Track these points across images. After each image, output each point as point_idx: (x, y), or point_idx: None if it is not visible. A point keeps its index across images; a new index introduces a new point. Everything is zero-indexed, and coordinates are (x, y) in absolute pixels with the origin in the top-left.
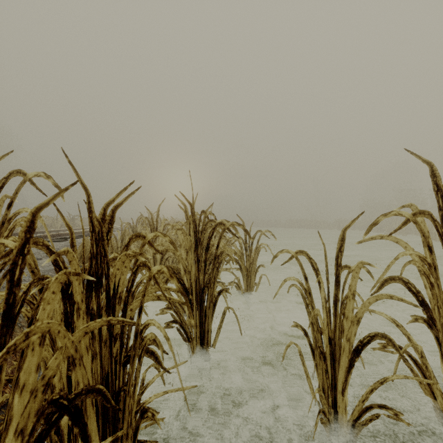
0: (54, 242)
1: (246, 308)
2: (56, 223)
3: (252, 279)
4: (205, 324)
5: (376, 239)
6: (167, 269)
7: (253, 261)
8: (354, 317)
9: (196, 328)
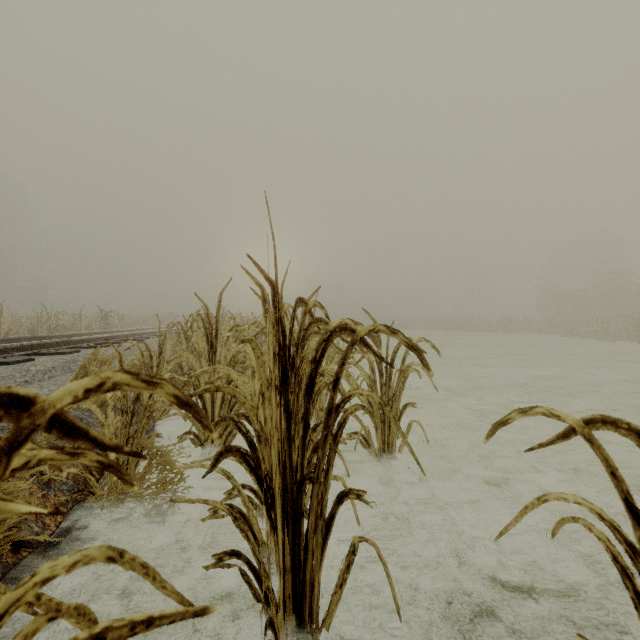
0: (54, 355)
1: (381, 483)
2: (79, 322)
3: (392, 430)
4: (306, 569)
5: None
6: None
7: (395, 395)
8: None
9: (283, 576)
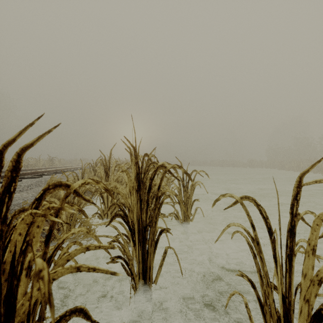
0: (30, 178)
1: (183, 235)
2: (39, 163)
3: (188, 211)
4: (147, 261)
5: (321, 182)
6: (48, 276)
7: (189, 196)
8: (315, 276)
9: (138, 264)
